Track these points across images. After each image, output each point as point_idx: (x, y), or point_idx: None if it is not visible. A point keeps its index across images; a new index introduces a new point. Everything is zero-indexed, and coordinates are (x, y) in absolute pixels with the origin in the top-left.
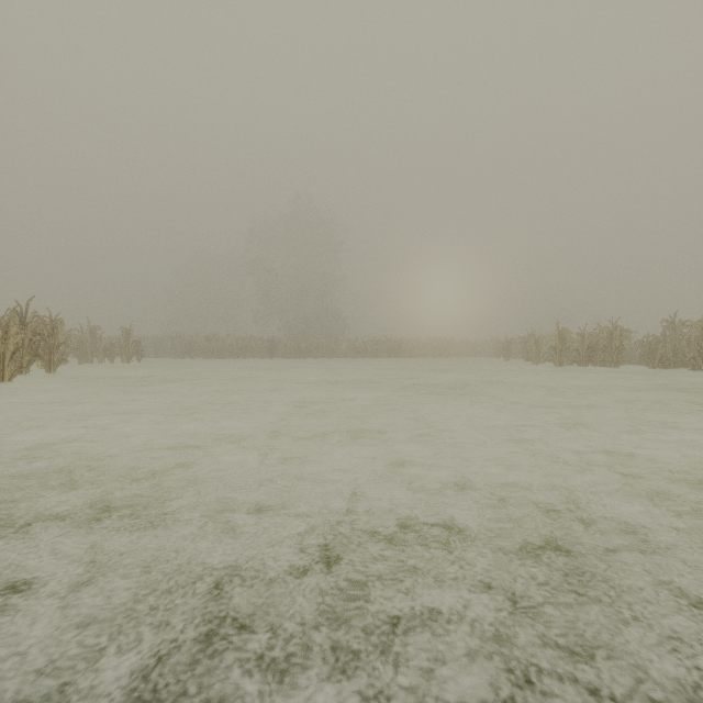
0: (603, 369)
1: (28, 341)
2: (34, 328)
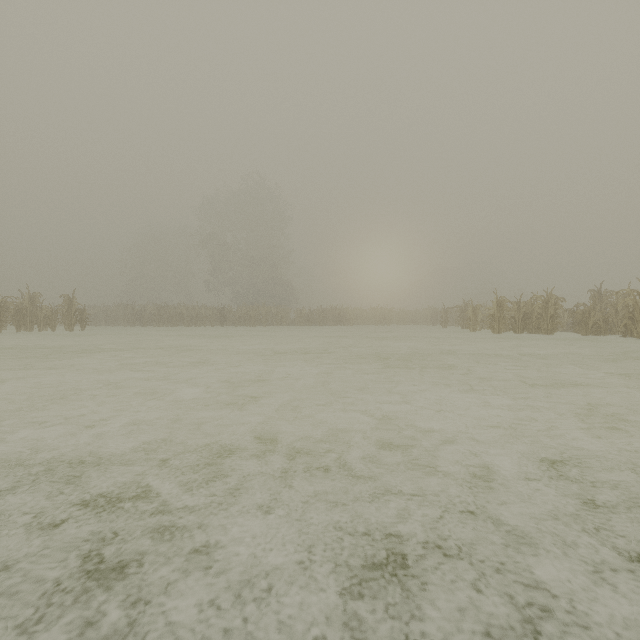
0: (537, 336)
1: None
2: None
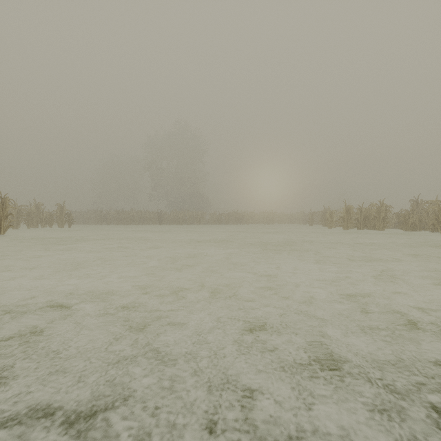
0: (374, 231)
1: None
2: None
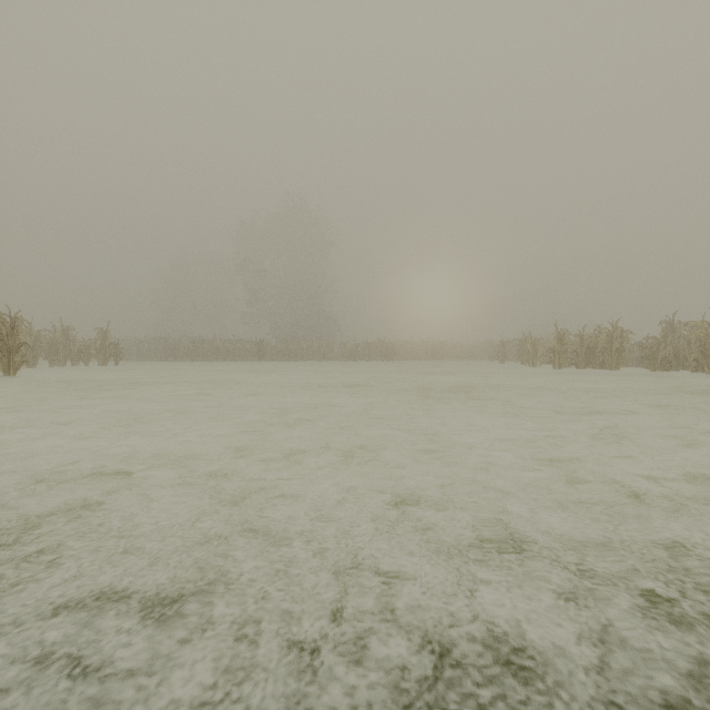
0: (602, 372)
1: None
2: None
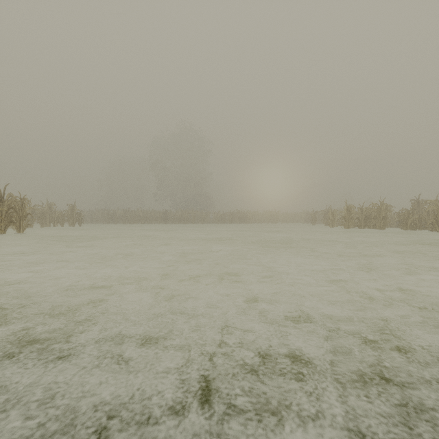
0: (374, 230)
1: (5, 212)
2: (9, 204)
